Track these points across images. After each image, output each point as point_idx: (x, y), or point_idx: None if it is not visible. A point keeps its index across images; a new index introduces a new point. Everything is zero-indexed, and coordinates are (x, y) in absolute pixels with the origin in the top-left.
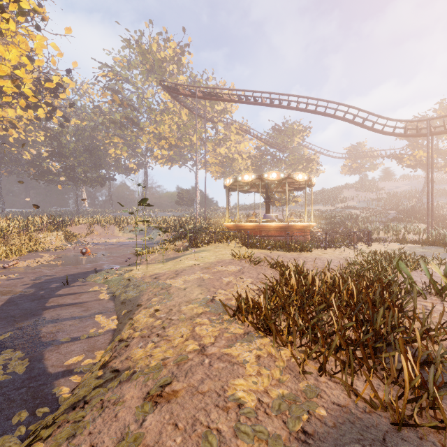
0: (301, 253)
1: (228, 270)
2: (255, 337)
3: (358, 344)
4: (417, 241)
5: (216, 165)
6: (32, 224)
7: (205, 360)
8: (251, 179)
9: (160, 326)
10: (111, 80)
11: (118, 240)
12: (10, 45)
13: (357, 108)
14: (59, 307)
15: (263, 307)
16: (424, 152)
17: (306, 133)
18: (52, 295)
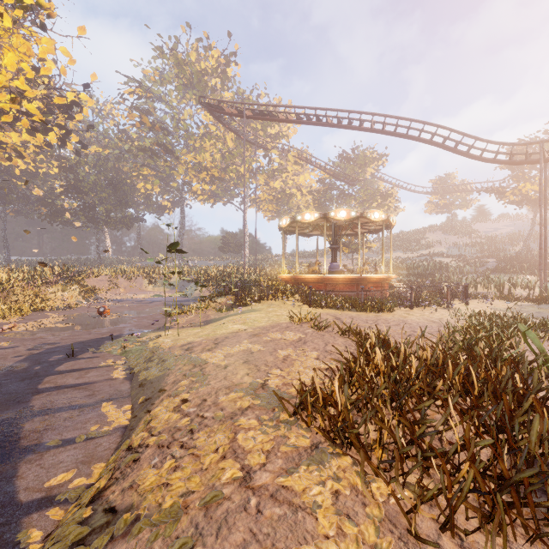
0: (380, 314)
1: (284, 339)
2: (328, 455)
3: (508, 484)
4: (528, 298)
5: (269, 202)
6: (40, 276)
7: (251, 499)
8: (314, 219)
9: (187, 428)
10: (140, 98)
11: (147, 296)
12: (5, 47)
13: (448, 128)
14: (55, 390)
15: (339, 403)
16: (533, 185)
17: (381, 161)
18: (49, 371)
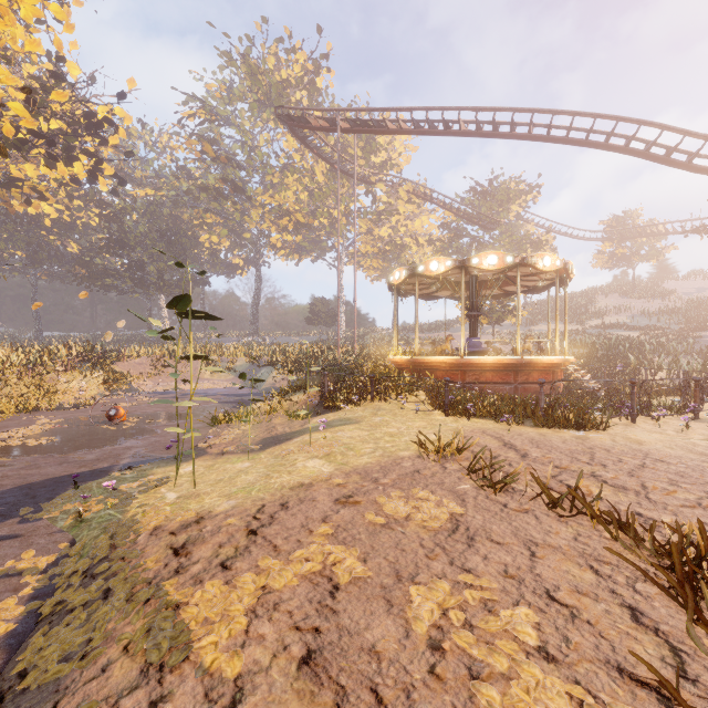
0: (585, 435)
1: (417, 522)
2: None
3: None
4: None
5: (373, 256)
6: (50, 358)
7: None
8: (445, 270)
9: None
10: (203, 123)
11: (200, 386)
12: None
13: (658, 125)
14: None
15: None
16: None
17: (531, 195)
18: None
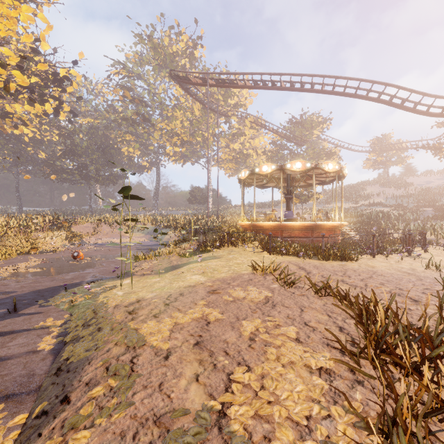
0: (344, 263)
1: (248, 299)
2: None
3: None
4: None
5: (229, 161)
6: (33, 223)
7: None
8: (271, 171)
9: None
10: (124, 78)
11: (124, 240)
12: None
13: (396, 86)
14: None
15: None
16: None
17: (326, 125)
18: None
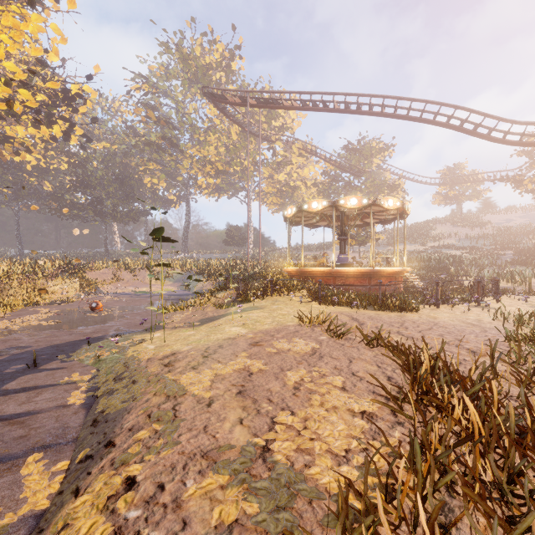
0: (403, 314)
1: (294, 351)
2: None
3: None
4: None
5: (273, 195)
6: (40, 269)
7: None
8: (322, 208)
9: None
10: (146, 94)
11: (148, 289)
12: None
13: (467, 109)
14: None
15: None
16: None
17: (388, 152)
18: None
